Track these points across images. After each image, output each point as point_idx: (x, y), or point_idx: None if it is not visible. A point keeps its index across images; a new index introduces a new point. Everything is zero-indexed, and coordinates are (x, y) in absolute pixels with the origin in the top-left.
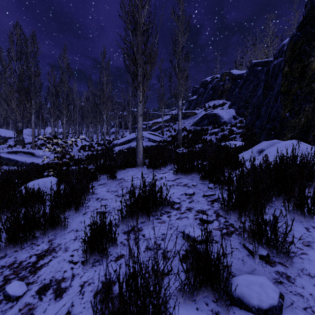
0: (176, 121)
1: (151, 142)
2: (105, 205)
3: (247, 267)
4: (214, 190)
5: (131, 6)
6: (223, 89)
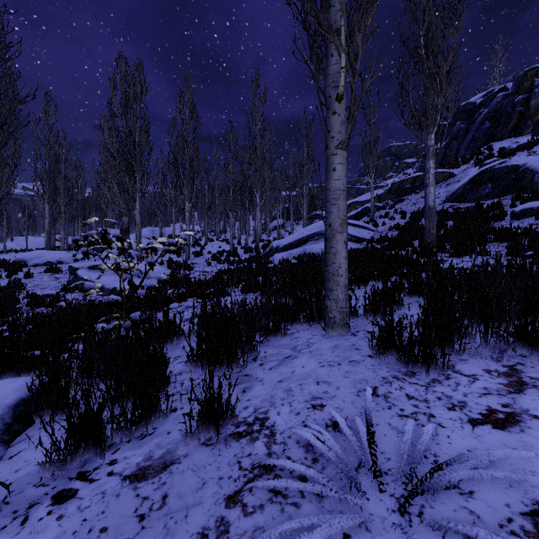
0: (403, 197)
1: (351, 242)
2: None
3: None
4: None
5: None
6: (524, 110)
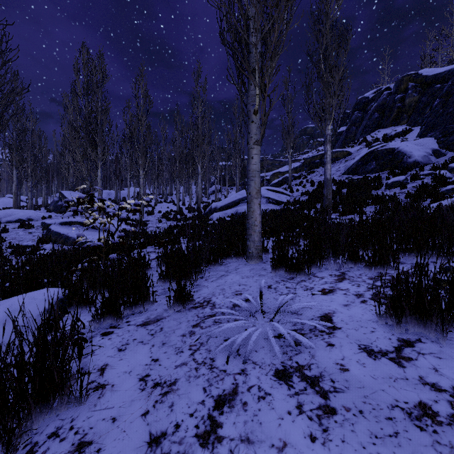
0: (313, 169)
1: (272, 204)
2: None
3: None
4: None
5: None
6: (401, 106)
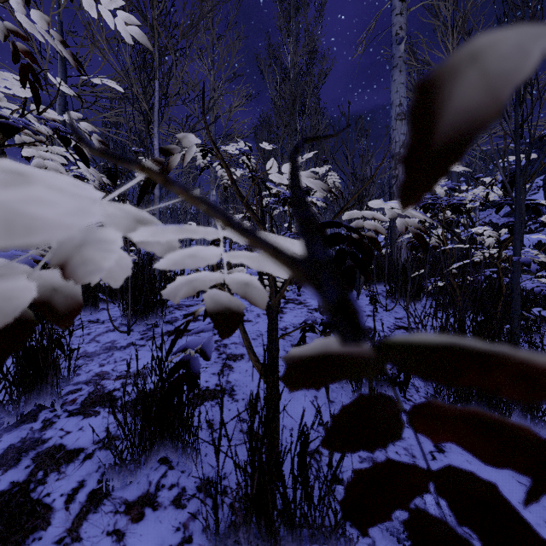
0: (480, 212)
1: None
2: None
3: None
4: None
5: None
6: None
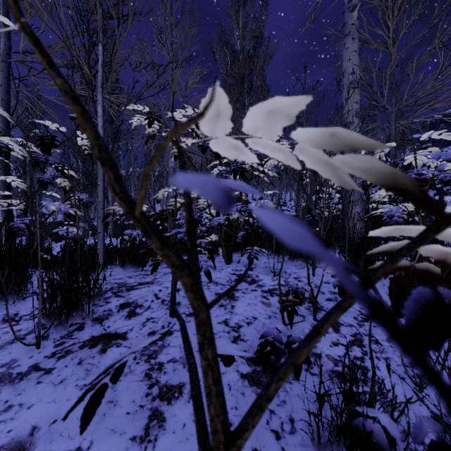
0: None
1: None
2: None
3: None
4: None
5: None
6: None
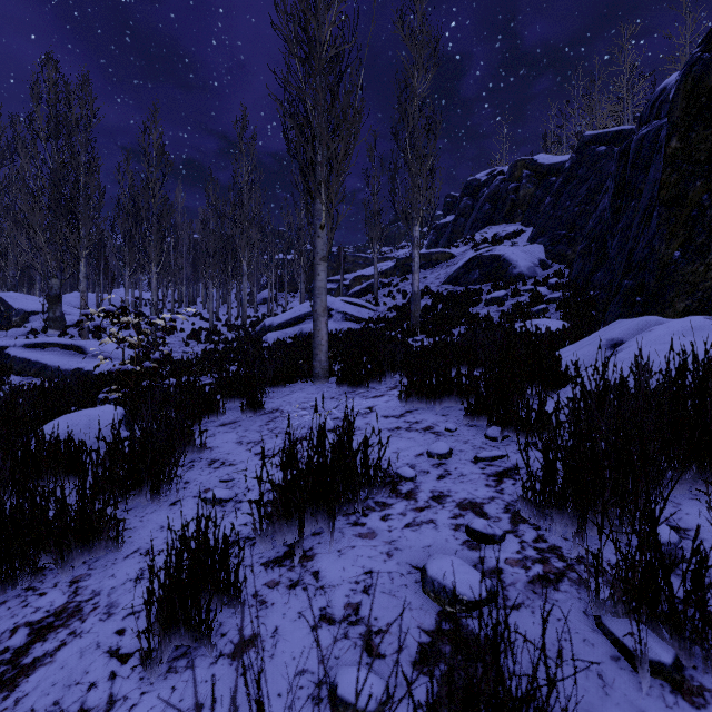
0: (408, 274)
1: (350, 322)
2: (228, 480)
3: (617, 706)
4: (501, 445)
5: (299, 1)
6: (515, 199)
